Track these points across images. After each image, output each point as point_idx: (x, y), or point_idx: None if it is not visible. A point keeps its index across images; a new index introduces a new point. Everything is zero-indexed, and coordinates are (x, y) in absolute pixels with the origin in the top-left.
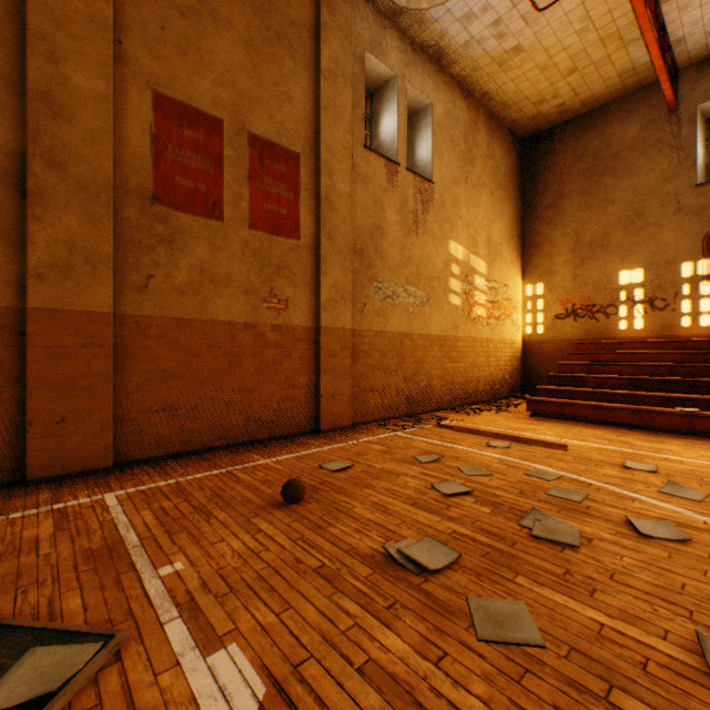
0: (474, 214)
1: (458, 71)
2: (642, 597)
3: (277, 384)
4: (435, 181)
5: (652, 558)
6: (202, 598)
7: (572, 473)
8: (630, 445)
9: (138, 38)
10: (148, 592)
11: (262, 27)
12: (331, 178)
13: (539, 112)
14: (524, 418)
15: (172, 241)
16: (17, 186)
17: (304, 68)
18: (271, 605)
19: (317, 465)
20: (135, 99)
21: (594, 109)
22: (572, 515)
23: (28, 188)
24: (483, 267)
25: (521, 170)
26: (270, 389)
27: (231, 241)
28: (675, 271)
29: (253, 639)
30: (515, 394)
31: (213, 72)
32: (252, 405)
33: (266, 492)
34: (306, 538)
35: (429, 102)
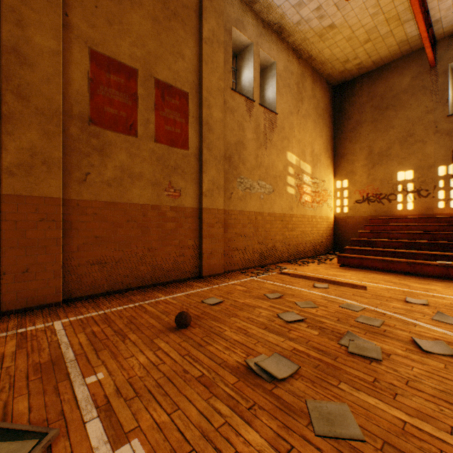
0: (303, 134)
1: (293, 41)
2: (431, 399)
3: (174, 246)
4: (278, 112)
5: (434, 369)
6: (115, 401)
7: (372, 305)
8: (408, 286)
9: (79, 13)
10: (76, 397)
11: (163, 8)
12: (209, 109)
13: (345, 68)
14: (336, 268)
15: (102, 150)
16: None
17: (192, 36)
18: (164, 406)
19: (200, 300)
20: (77, 54)
21: (381, 66)
22: (375, 336)
23: (2, 112)
24: (308, 169)
25: (333, 106)
26: (169, 249)
27: (142, 150)
28: (434, 171)
29: (150, 435)
30: (329, 252)
31: (130, 37)
32: (157, 260)
33: (165, 319)
34: (191, 354)
35: (274, 61)
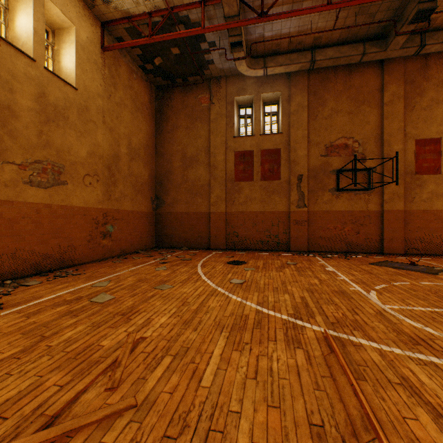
0: None
1: None
2: None
3: None
4: None
5: None
6: None
7: None
8: None
9: (409, 126)
10: None
11: None
12: None
13: None
14: None
15: (420, 185)
16: (379, 180)
17: None
18: None
19: None
20: (409, 145)
21: None
22: None
23: (383, 180)
24: None
25: None
26: None
27: None
28: None
29: None
30: None
31: (436, 123)
32: None
33: None
34: None
35: None
